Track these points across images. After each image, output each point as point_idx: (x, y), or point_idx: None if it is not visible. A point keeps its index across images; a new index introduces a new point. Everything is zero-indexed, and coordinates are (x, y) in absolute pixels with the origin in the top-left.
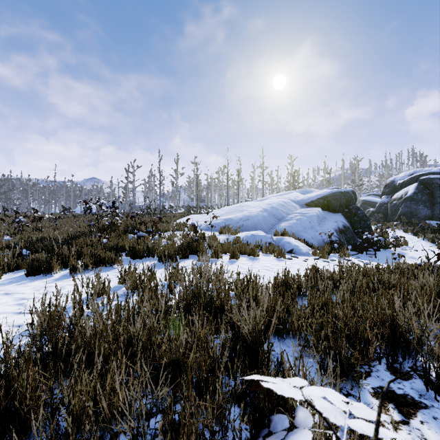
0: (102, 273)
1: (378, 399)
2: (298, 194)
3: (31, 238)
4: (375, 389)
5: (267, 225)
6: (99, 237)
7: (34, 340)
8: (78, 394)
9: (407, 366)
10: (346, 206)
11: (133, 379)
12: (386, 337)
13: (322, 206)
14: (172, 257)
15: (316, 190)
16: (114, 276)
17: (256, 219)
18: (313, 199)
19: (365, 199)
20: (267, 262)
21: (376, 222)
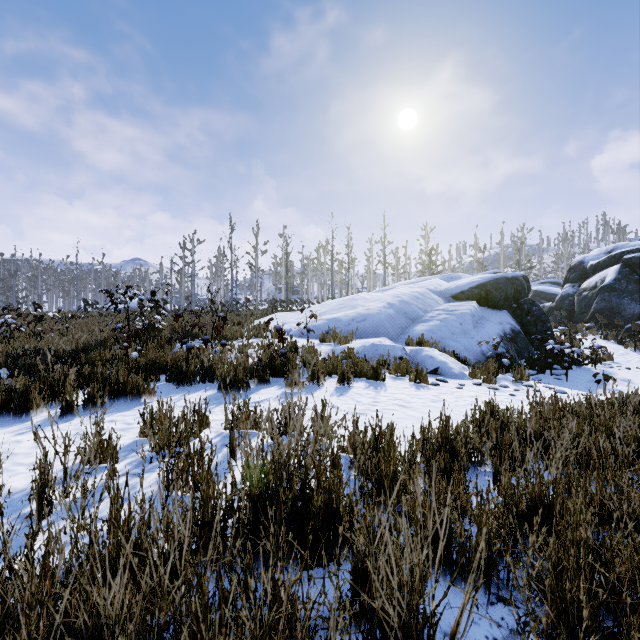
0: (118, 415)
1: None
2: (440, 282)
3: (16, 351)
4: None
5: (395, 328)
6: (125, 349)
7: None
8: None
9: None
10: (514, 299)
11: None
12: None
13: (478, 299)
14: (241, 384)
15: (467, 276)
16: (137, 420)
17: (377, 320)
18: (463, 288)
19: (537, 288)
20: (400, 392)
21: (556, 323)
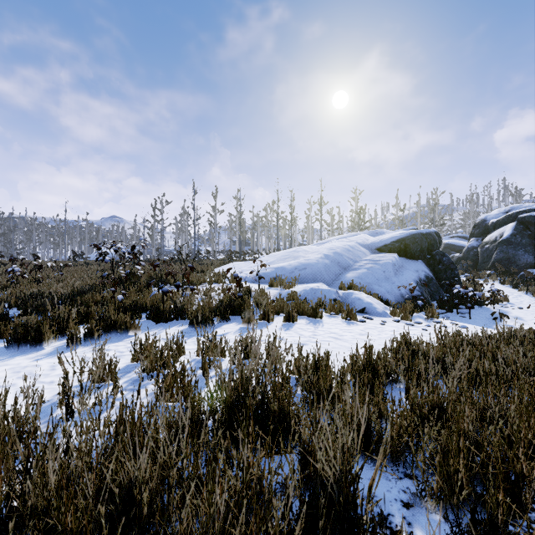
0: (112, 345)
1: None
2: (367, 237)
3: (24, 294)
4: None
5: (330, 275)
6: (112, 293)
7: None
8: None
9: None
10: (428, 251)
11: None
12: None
13: (398, 251)
14: (207, 320)
15: (389, 231)
16: (128, 349)
17: (315, 268)
18: (386, 242)
19: (448, 242)
20: (334, 327)
21: (463, 271)
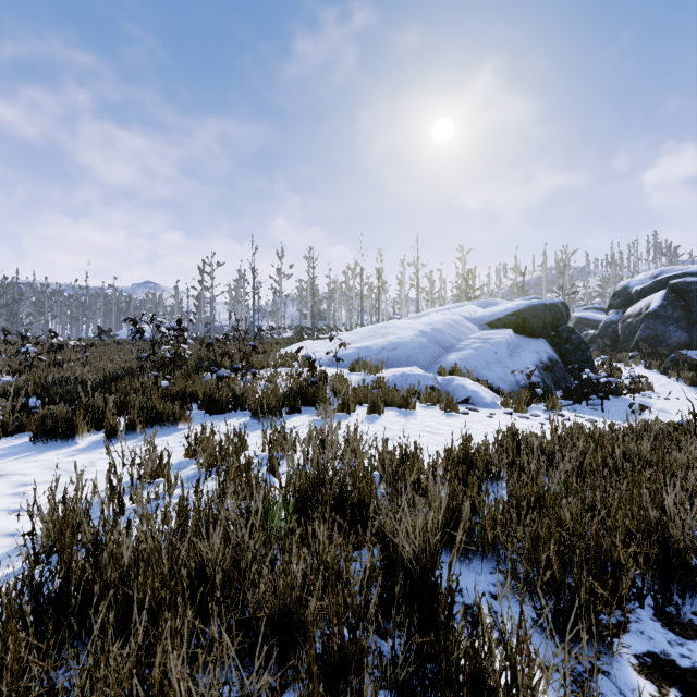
0: (159, 439)
1: (649, 678)
2: (476, 308)
3: (44, 380)
4: (639, 658)
5: (427, 357)
6: (155, 378)
7: (35, 563)
8: (101, 684)
9: (690, 612)
10: (552, 327)
11: (205, 653)
12: (652, 560)
13: (515, 327)
14: (274, 411)
15: (504, 302)
16: (178, 444)
17: (408, 348)
18: (499, 315)
19: (581, 315)
20: (430, 420)
21: (599, 352)
